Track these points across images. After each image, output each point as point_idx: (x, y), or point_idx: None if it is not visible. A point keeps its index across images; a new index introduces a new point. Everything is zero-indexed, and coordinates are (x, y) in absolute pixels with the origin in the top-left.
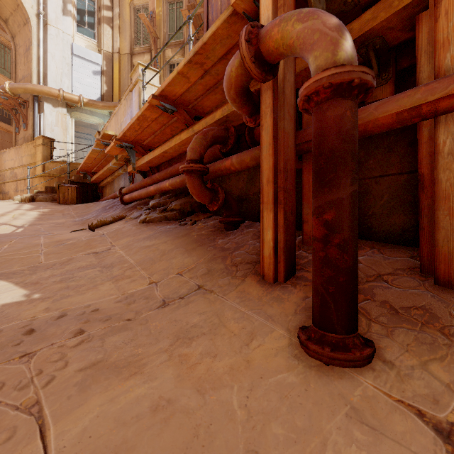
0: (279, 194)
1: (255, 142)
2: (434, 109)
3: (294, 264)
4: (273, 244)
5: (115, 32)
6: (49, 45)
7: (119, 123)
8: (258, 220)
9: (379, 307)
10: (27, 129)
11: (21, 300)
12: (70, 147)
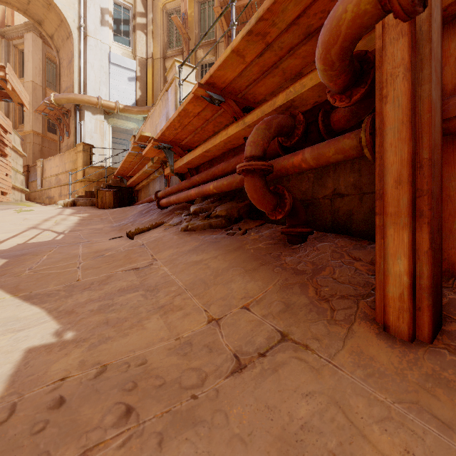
0: (417, 200)
1: (331, 131)
2: None
3: (440, 311)
4: (409, 280)
5: (148, 38)
6: (89, 55)
7: (154, 125)
8: (331, 231)
9: None
10: (69, 137)
11: (52, 342)
12: (107, 153)
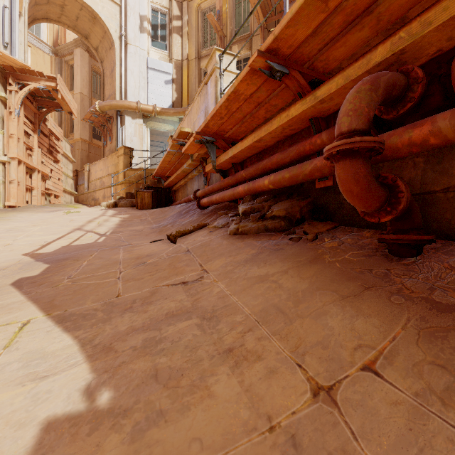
0: None
1: None
2: None
3: None
4: None
5: (184, 40)
6: (129, 62)
7: (192, 123)
8: None
9: None
10: (112, 142)
11: (79, 410)
12: (146, 155)
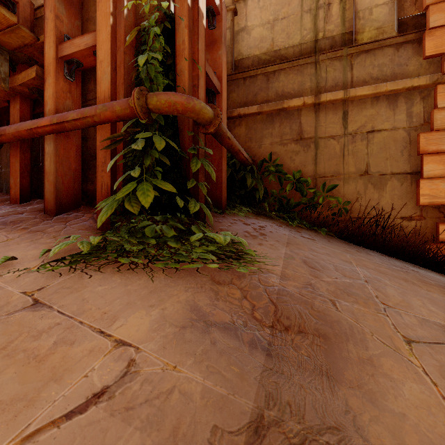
0: None
1: None
2: (38, 132)
3: None
4: None
5: None
6: None
7: None
8: None
9: (0, 222)
10: None
11: None
12: None
